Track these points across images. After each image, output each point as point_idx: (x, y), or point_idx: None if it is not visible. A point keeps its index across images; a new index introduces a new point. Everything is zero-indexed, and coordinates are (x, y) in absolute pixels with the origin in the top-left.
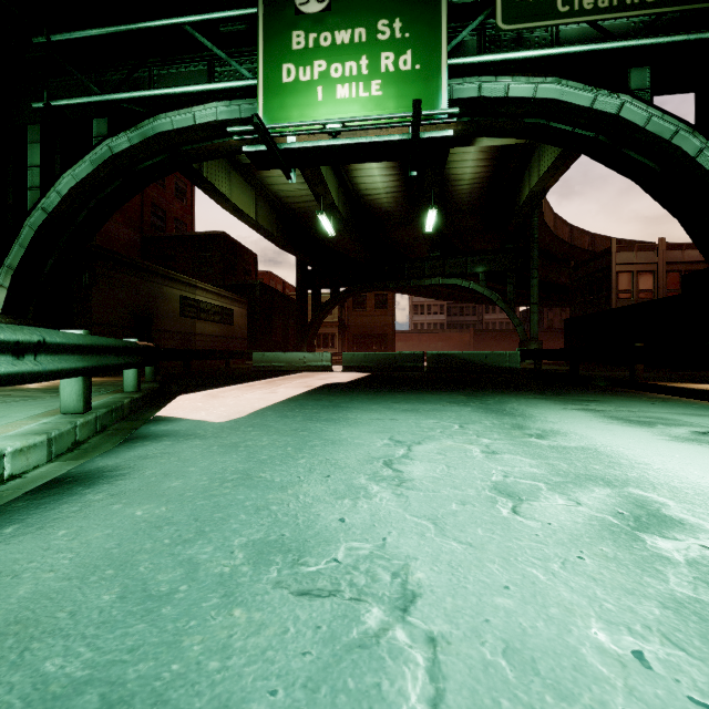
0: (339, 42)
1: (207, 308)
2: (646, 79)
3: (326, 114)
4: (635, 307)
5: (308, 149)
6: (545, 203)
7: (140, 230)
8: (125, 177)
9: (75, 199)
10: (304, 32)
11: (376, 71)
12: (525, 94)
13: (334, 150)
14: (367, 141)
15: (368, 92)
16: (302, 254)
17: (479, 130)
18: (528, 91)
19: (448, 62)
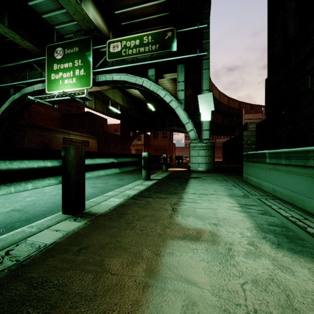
0: (65, 67)
1: (76, 141)
2: (154, 72)
3: (62, 88)
4: (231, 139)
5: (51, 100)
6: (220, 93)
7: (61, 112)
8: (21, 105)
9: (6, 113)
10: (57, 64)
11: (74, 75)
12: (118, 79)
13: (58, 100)
14: (64, 98)
15: (72, 81)
16: (119, 118)
17: (116, 87)
18: (119, 78)
19: (96, 70)
